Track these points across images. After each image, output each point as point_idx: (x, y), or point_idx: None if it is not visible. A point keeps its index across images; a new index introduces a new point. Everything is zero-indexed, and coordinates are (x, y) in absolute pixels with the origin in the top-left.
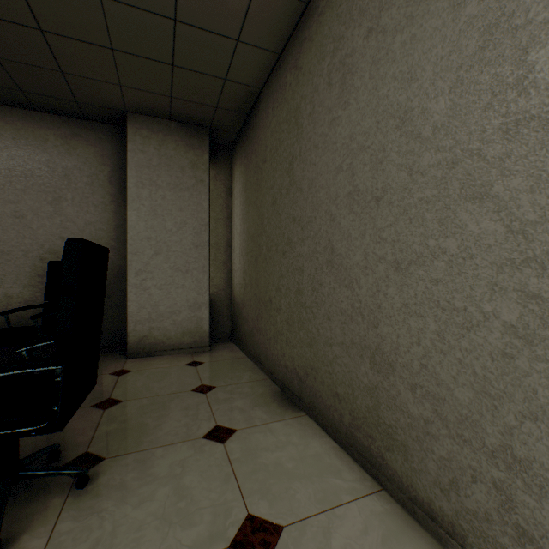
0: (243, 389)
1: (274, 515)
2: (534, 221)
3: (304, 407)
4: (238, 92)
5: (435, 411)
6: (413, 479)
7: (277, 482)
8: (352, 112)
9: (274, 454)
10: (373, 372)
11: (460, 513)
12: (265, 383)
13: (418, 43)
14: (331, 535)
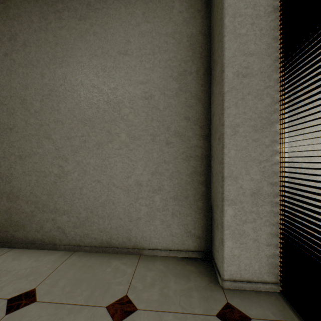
0: None
1: None
2: (61, 147)
3: None
4: None
5: (36, 206)
6: (27, 235)
7: None
8: None
9: None
10: (9, 202)
11: (44, 234)
12: None
13: (29, 77)
14: None
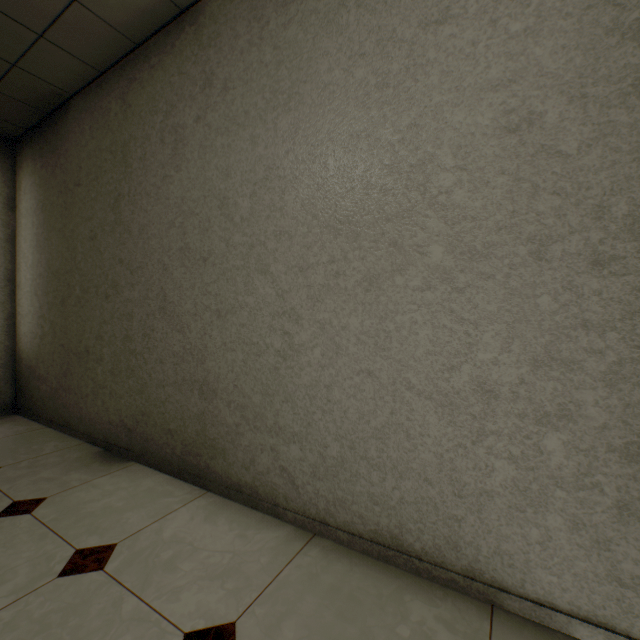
0: (48, 460)
1: (107, 540)
2: (287, 291)
3: (134, 457)
4: (34, 85)
5: (243, 416)
6: (229, 471)
7: (107, 519)
8: (184, 178)
9: (101, 502)
10: (202, 401)
11: (256, 477)
12: (81, 448)
13: (232, 152)
14: (163, 531)
